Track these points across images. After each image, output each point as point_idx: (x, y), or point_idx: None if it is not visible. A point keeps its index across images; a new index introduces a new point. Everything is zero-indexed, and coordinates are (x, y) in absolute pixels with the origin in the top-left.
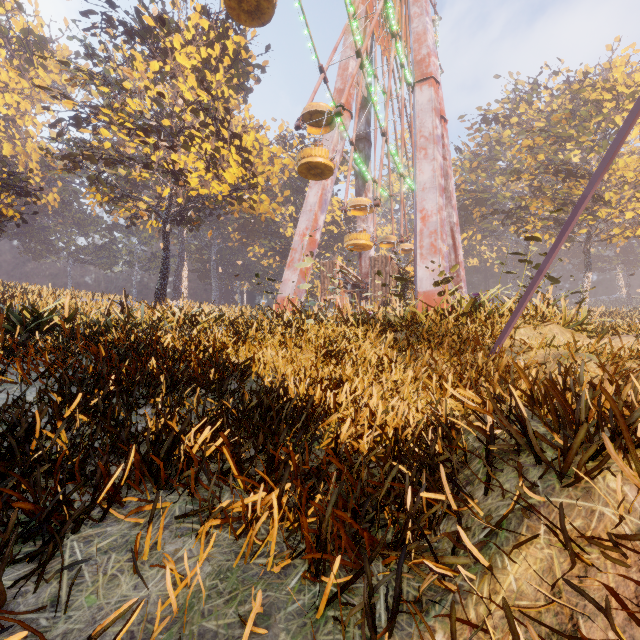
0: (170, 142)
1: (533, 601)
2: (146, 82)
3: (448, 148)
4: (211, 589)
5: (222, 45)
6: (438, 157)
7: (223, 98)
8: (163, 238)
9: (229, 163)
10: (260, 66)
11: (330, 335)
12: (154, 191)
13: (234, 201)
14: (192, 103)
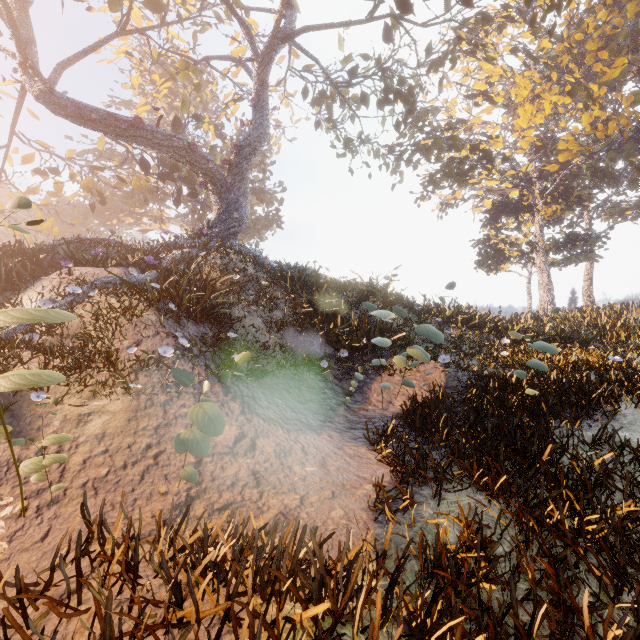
0: None
1: None
2: None
3: None
4: None
5: None
6: None
7: None
8: None
9: None
10: None
11: None
12: None
13: None
14: None
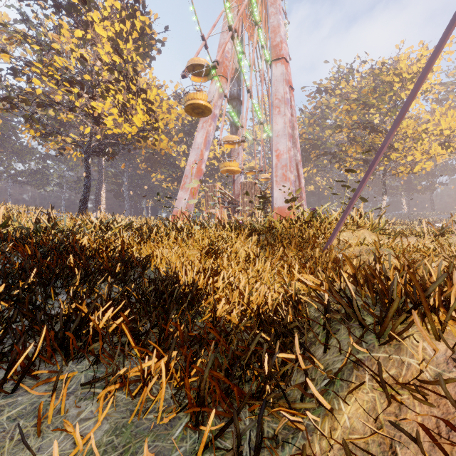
0: (91, 93)
1: (362, 435)
2: (71, 45)
3: (294, 108)
4: (107, 444)
5: (131, 22)
6: (287, 113)
7: (132, 62)
8: (85, 165)
9: (137, 110)
10: (161, 41)
11: (211, 237)
12: (79, 130)
13: (141, 139)
14: (108, 64)
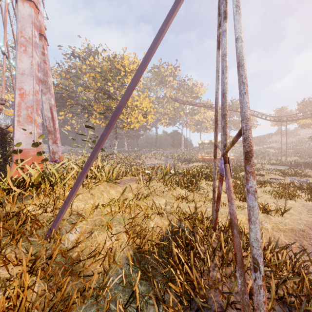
0: None
1: None
2: None
3: (48, 57)
4: None
5: None
6: (36, 57)
7: None
8: None
9: None
10: None
11: None
12: None
13: None
14: None
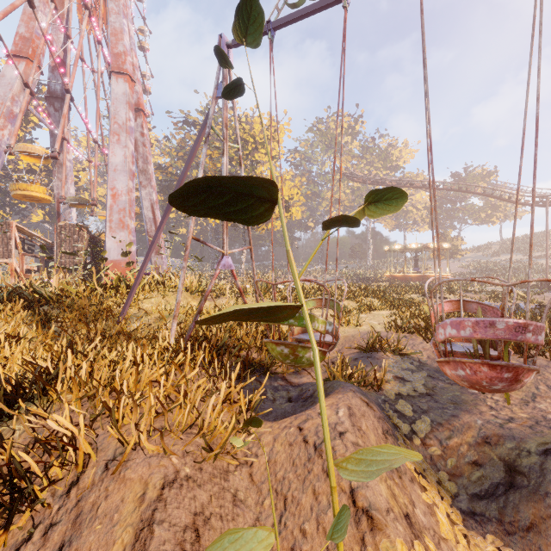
0: None
1: None
2: None
3: (148, 138)
4: None
5: None
6: (130, 146)
7: None
8: None
9: None
10: None
11: None
12: None
13: None
14: None
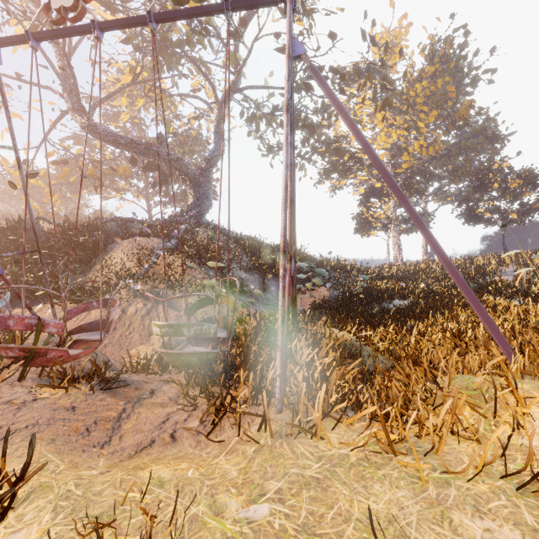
0: None
1: None
2: None
3: None
4: None
5: None
6: None
7: None
8: None
9: None
10: None
11: None
12: None
13: None
14: None
